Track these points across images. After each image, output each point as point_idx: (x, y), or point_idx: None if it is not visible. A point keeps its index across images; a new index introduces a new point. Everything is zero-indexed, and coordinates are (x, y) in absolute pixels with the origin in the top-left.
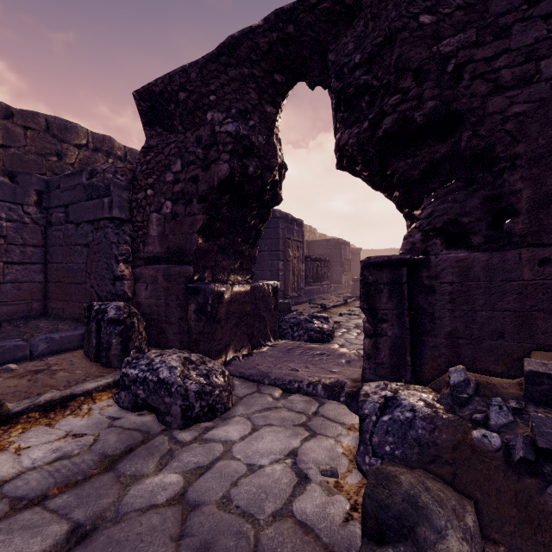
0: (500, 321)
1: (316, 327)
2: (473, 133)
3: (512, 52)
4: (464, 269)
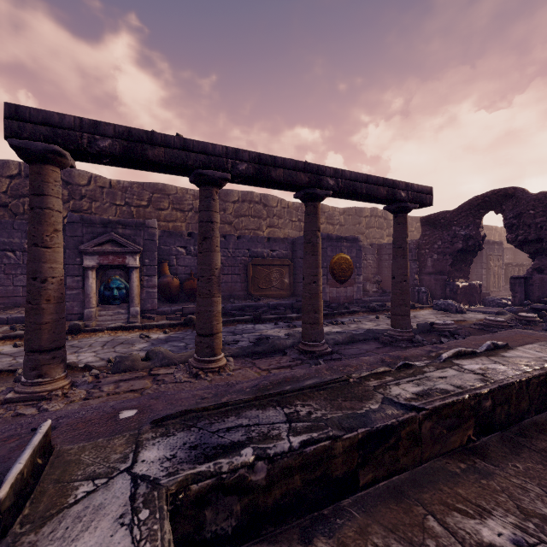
0: None
1: (502, 302)
2: (545, 244)
3: None
4: (542, 280)
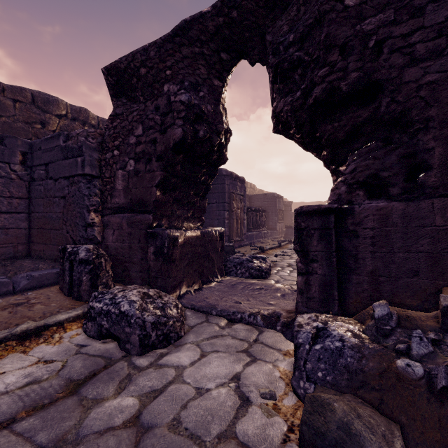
0: (415, 261)
1: (255, 266)
2: (392, 99)
3: (426, 29)
4: (384, 216)
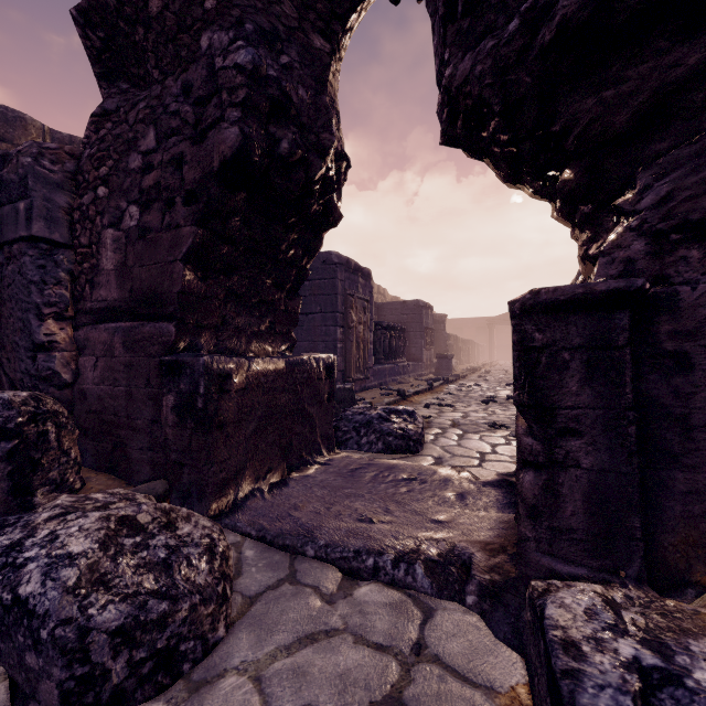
0: None
1: (396, 428)
2: None
3: None
4: None
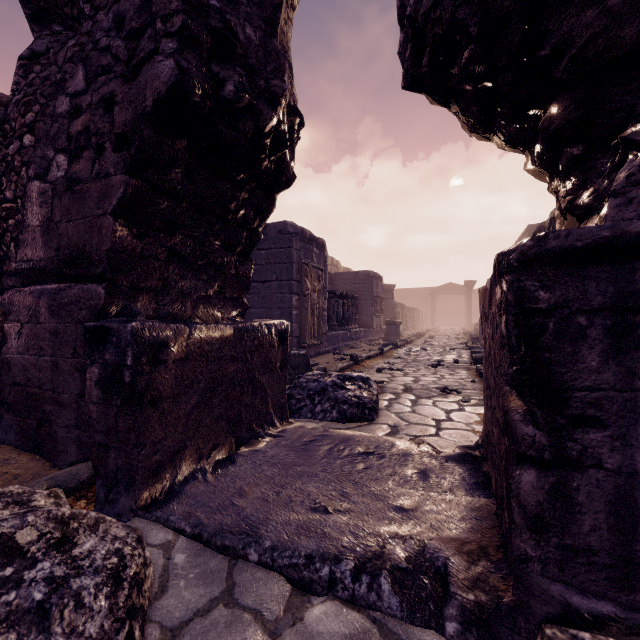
0: None
1: (351, 396)
2: None
3: None
4: None
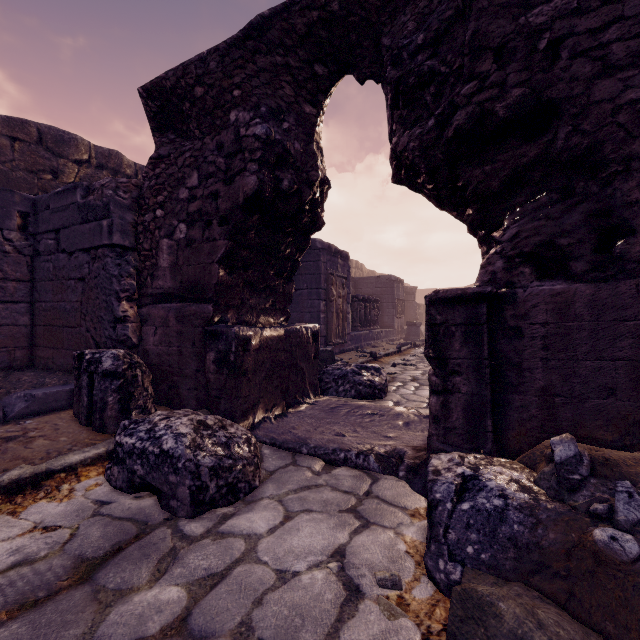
0: (611, 373)
1: (365, 380)
2: (574, 128)
3: (627, 20)
4: (562, 306)
